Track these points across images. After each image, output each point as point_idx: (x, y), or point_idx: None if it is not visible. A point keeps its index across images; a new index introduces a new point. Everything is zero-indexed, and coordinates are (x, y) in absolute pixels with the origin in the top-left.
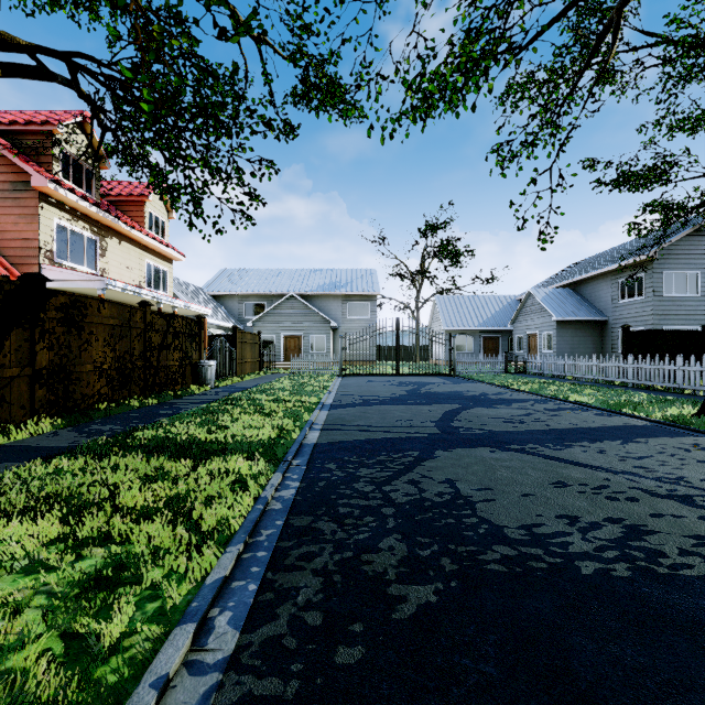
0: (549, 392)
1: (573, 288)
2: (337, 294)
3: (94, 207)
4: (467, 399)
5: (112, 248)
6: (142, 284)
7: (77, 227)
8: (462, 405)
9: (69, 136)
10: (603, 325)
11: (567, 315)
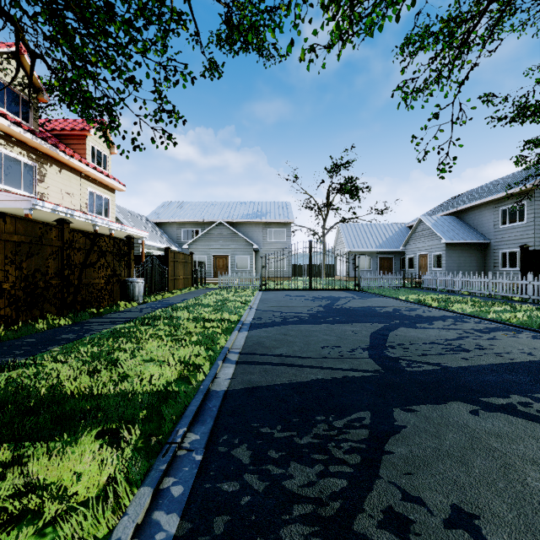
0: (459, 308)
1: (457, 215)
2: (258, 222)
3: (29, 134)
4: (385, 316)
5: (52, 175)
6: (84, 209)
7: (13, 152)
8: (384, 325)
9: (3, 65)
10: (485, 247)
11: (455, 238)
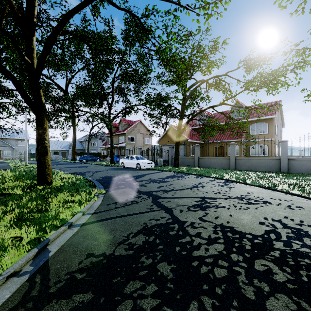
0: (62, 161)
1: (81, 142)
2: (14, 138)
3: None
4: None
5: None
6: None
7: None
8: None
9: None
10: (84, 150)
11: (77, 148)
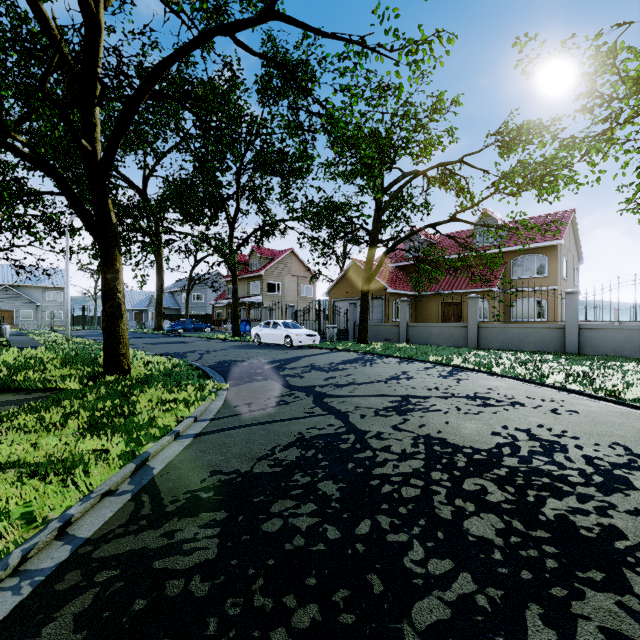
0: (136, 331)
1: (173, 293)
2: (39, 286)
3: None
4: None
5: None
6: None
7: None
8: None
9: None
10: (179, 310)
11: (165, 305)
